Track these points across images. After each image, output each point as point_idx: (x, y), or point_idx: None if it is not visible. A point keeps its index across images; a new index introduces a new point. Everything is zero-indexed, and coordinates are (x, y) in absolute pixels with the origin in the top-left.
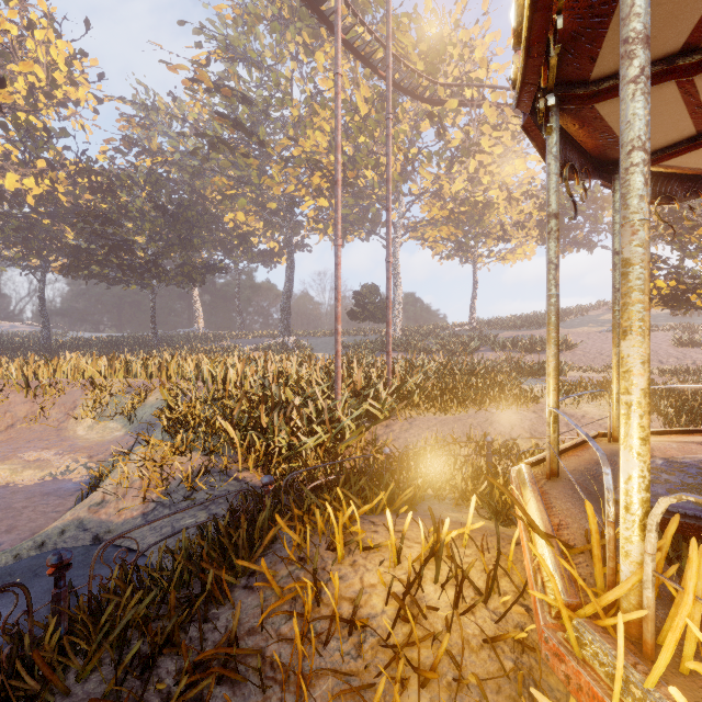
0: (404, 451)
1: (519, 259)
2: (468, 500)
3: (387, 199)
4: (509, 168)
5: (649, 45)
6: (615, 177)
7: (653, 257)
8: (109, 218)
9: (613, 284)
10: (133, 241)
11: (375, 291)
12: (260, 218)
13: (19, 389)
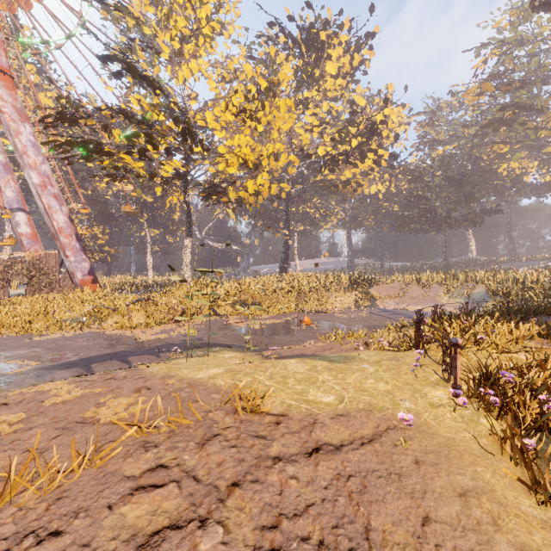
0: None
1: None
2: None
3: None
4: None
5: None
6: None
7: None
8: (421, 196)
9: None
10: (434, 206)
11: None
12: (534, 159)
13: (415, 284)
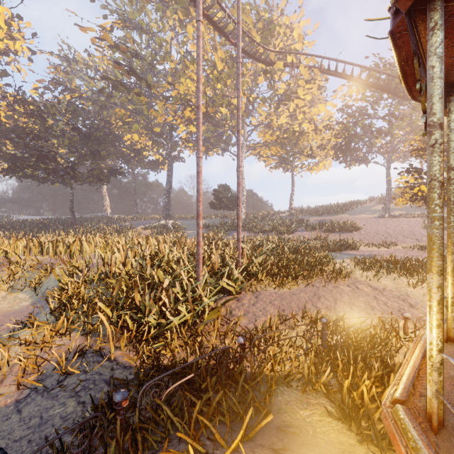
0: (255, 338)
1: (320, 169)
2: (315, 389)
3: (238, 123)
4: (315, 110)
5: None
6: (451, 98)
7: (418, 170)
8: (37, 135)
9: (448, 197)
10: (56, 152)
11: (228, 189)
12: (149, 139)
13: None
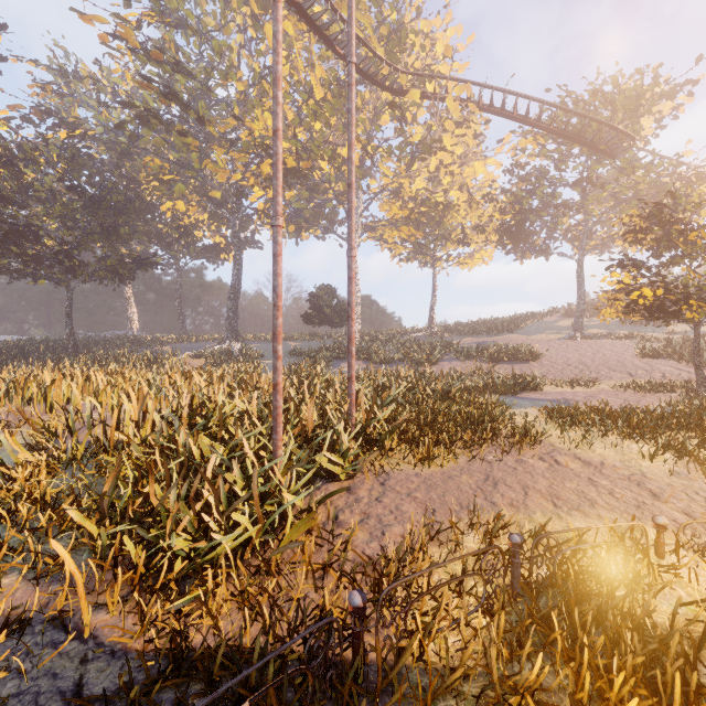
0: (386, 591)
1: (477, 264)
2: None
3: (349, 170)
4: (469, 170)
5: None
6: None
7: (639, 263)
8: (5, 197)
9: None
10: (39, 227)
11: (332, 293)
12: (204, 209)
13: None
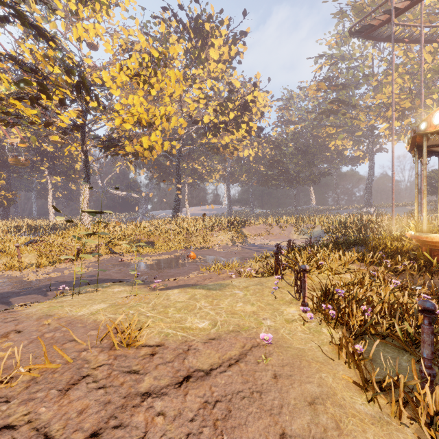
0: None
1: None
2: None
3: None
4: None
5: (417, 174)
6: None
7: None
8: (279, 160)
9: None
10: (288, 168)
11: None
12: (350, 140)
13: (275, 225)
